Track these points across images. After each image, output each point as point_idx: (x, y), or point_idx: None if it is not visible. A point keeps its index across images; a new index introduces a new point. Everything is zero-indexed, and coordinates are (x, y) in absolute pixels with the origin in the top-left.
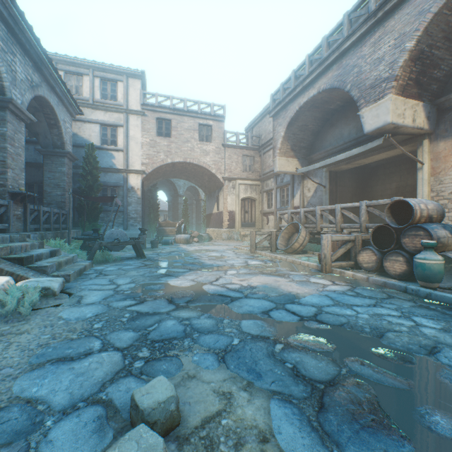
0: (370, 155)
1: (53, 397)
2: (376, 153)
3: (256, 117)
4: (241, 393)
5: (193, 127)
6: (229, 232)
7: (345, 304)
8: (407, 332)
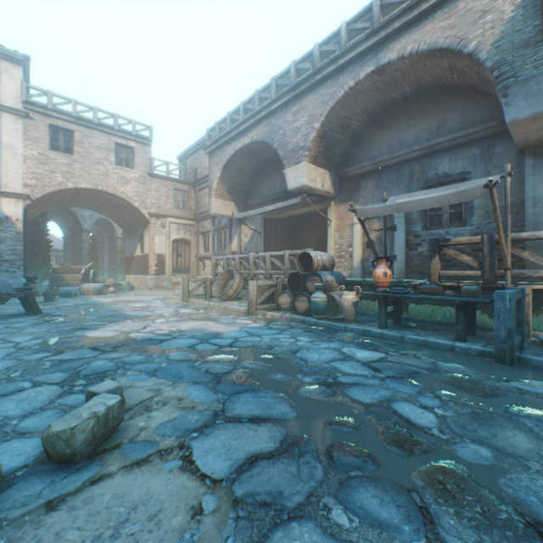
0: (296, 208)
1: (6, 413)
2: (301, 207)
3: (191, 147)
4: (168, 387)
5: (108, 146)
6: (158, 279)
7: (257, 334)
8: (288, 345)
